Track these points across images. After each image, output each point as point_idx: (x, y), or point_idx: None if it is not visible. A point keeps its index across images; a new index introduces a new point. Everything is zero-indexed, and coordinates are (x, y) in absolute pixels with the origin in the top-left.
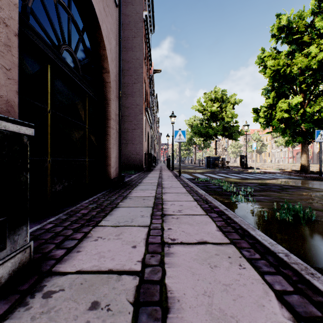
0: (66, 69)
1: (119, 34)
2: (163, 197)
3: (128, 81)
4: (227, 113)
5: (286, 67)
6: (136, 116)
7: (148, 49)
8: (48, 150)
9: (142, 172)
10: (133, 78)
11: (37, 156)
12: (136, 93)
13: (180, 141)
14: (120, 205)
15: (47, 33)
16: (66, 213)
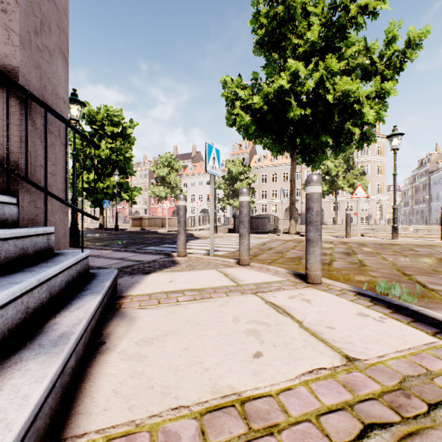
0: None
1: None
2: None
3: None
4: None
5: (88, 147)
6: None
7: None
8: None
9: None
10: None
11: None
12: None
13: None
14: None
15: None
16: None
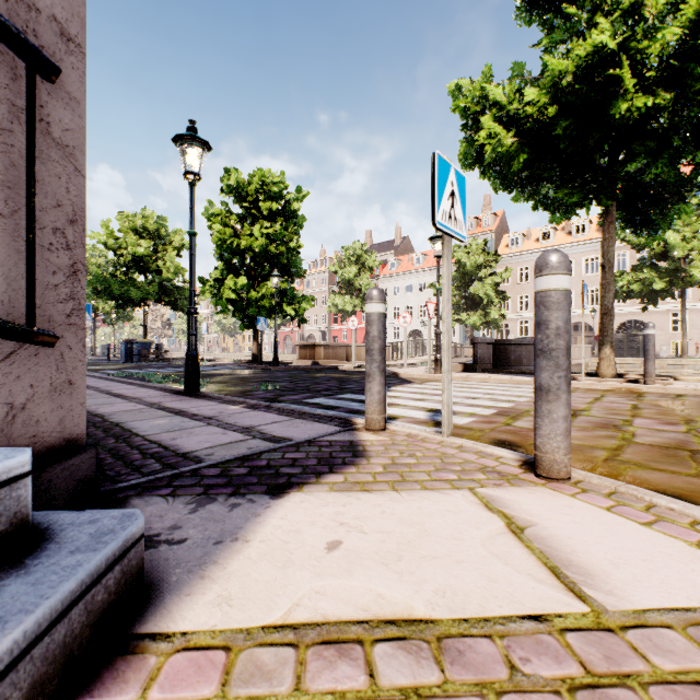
0: None
1: None
2: None
3: None
4: (167, 264)
5: (236, 237)
6: None
7: None
8: None
9: None
10: None
11: None
12: None
13: None
14: None
15: None
16: None
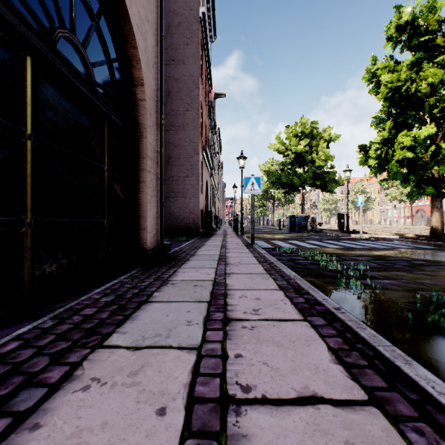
0: (64, 69)
1: (160, 28)
2: (228, 281)
3: (178, 107)
4: (319, 154)
5: (409, 84)
6: (189, 157)
7: (207, 63)
8: (27, 204)
9: (198, 238)
10: (186, 104)
11: (1, 215)
12: (189, 125)
13: (254, 193)
14: (154, 297)
15: (25, 0)
16: (57, 314)
